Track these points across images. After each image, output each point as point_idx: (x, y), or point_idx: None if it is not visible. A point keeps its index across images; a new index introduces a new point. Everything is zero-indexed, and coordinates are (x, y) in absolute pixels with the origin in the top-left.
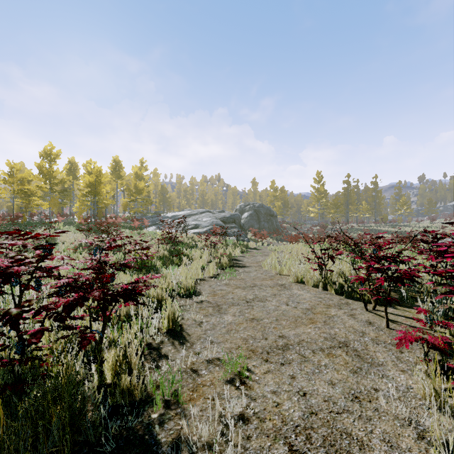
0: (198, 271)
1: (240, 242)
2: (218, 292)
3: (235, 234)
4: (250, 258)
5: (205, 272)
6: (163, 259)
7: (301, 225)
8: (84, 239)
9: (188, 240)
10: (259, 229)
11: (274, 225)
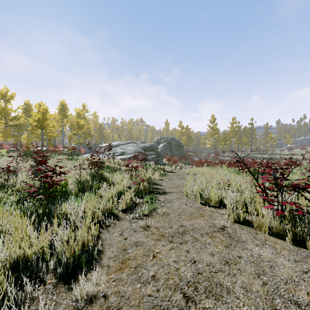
0: (111, 204)
1: (158, 166)
2: (130, 253)
3: (153, 159)
4: (168, 182)
5: (119, 204)
6: (82, 185)
7: (201, 153)
8: (16, 164)
9: (114, 164)
10: (171, 156)
11: (182, 153)
